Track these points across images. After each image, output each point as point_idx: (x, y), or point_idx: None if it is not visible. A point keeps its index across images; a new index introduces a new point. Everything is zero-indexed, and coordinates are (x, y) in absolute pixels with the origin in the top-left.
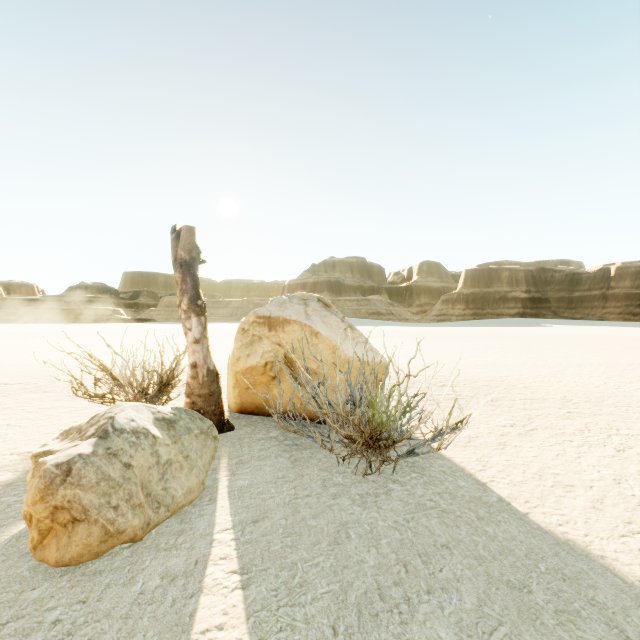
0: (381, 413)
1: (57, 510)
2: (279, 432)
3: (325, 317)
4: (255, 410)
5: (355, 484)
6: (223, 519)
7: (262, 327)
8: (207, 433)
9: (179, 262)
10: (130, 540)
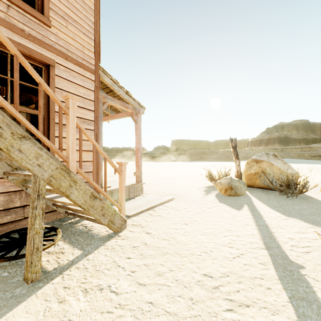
0: (290, 181)
1: (229, 187)
2: (260, 190)
3: (275, 159)
4: (251, 186)
5: (284, 198)
6: (252, 197)
7: (254, 162)
8: (245, 184)
9: (232, 147)
10: (237, 195)
